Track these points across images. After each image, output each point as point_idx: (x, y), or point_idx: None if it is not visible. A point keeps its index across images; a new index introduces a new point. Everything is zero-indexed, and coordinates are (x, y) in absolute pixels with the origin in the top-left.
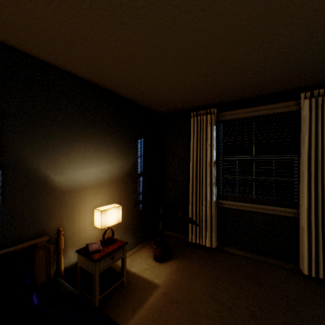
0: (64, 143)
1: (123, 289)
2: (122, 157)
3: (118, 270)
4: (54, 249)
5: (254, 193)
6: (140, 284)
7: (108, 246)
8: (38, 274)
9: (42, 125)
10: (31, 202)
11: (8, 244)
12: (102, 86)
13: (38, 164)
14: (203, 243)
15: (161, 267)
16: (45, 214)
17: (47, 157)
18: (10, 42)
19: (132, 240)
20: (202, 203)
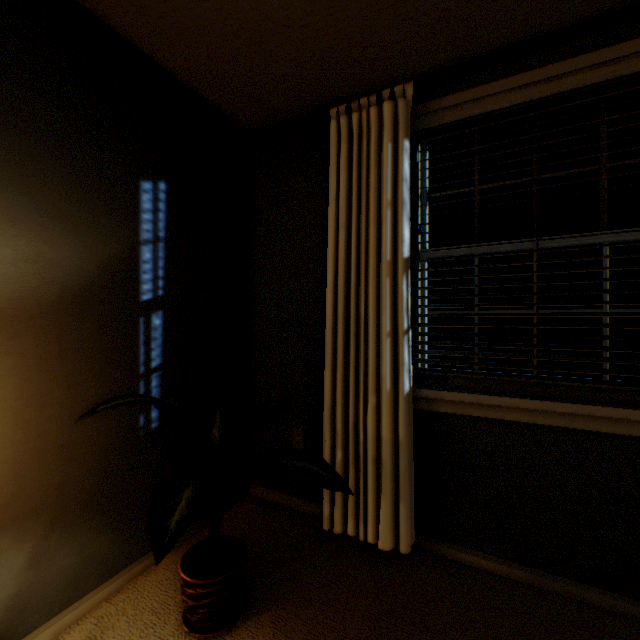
0: None
1: None
2: (48, 225)
3: None
4: None
5: (535, 363)
6: None
7: None
8: None
9: None
10: None
11: None
12: None
13: None
14: (369, 537)
15: None
16: None
17: None
18: None
19: (112, 546)
20: (367, 400)
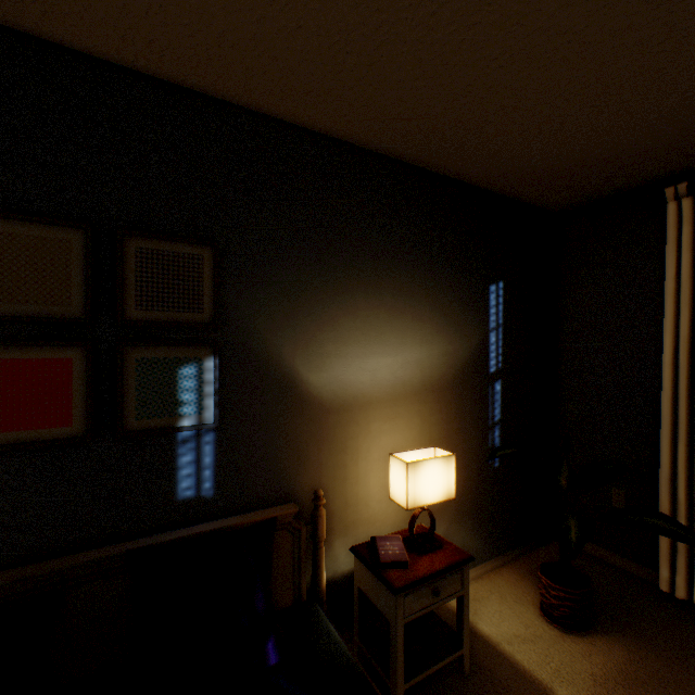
0: (326, 300)
1: (461, 678)
2: (449, 331)
3: (444, 621)
4: (307, 536)
5: None
6: (510, 683)
7: (423, 554)
8: (279, 584)
9: (286, 262)
10: (266, 426)
11: (229, 508)
12: (404, 158)
13: (279, 346)
14: None
15: (570, 650)
16: (292, 454)
17: (294, 330)
18: (232, 94)
19: (475, 544)
20: None
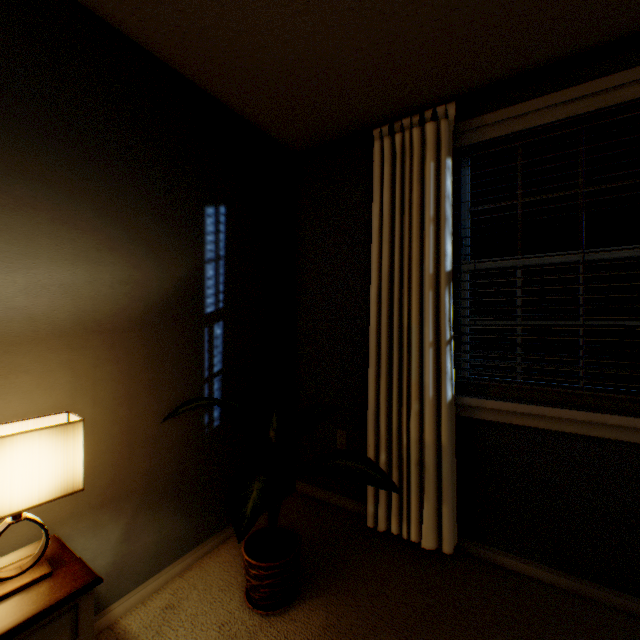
0: None
1: None
2: (136, 251)
3: None
4: None
5: (581, 374)
6: None
7: None
8: None
9: None
10: None
11: None
12: None
13: None
14: (412, 535)
15: None
16: None
17: None
18: None
19: (183, 528)
20: (410, 406)
